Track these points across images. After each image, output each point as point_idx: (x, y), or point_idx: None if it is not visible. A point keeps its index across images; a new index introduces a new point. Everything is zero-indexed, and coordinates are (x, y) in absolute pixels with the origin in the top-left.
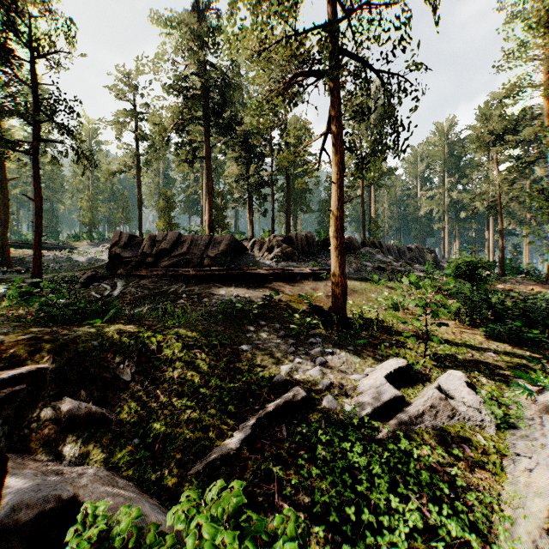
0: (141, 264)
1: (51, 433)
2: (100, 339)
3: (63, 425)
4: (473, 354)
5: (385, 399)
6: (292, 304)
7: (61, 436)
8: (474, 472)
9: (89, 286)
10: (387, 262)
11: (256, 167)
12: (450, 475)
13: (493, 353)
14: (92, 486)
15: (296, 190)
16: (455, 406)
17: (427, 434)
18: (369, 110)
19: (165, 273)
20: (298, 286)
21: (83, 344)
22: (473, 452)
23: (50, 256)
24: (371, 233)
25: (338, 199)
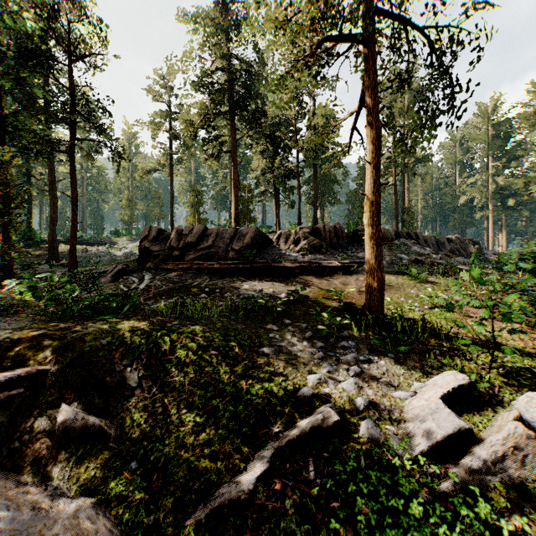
0: (169, 258)
1: (42, 448)
2: (110, 337)
3: (56, 439)
4: None
5: (446, 431)
6: (320, 300)
7: (53, 452)
8: None
9: (119, 279)
10: (425, 254)
11: (283, 159)
12: None
13: None
14: None
15: (323, 181)
16: None
17: (514, 491)
18: (410, 77)
19: (190, 266)
20: (326, 281)
21: (91, 343)
22: None
23: (92, 251)
24: (405, 224)
25: (374, 181)
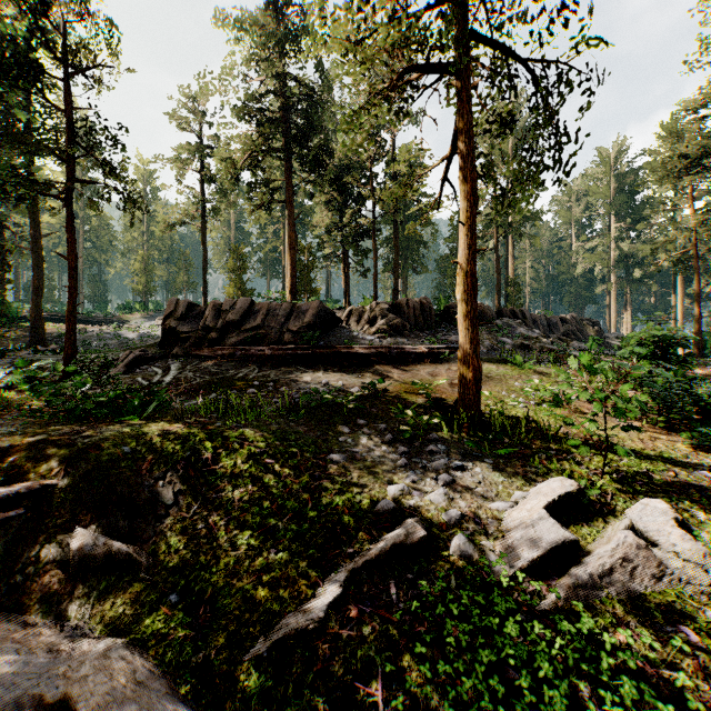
0: (203, 341)
1: (53, 582)
2: (134, 443)
3: (70, 571)
4: (677, 473)
5: (549, 544)
6: (403, 395)
7: (67, 586)
8: (710, 679)
9: (136, 369)
10: (533, 337)
11: (354, 213)
12: (670, 684)
13: (708, 472)
14: (93, 680)
15: (406, 243)
16: (661, 558)
17: (621, 605)
18: (513, 119)
19: (232, 352)
20: (410, 371)
21: (109, 450)
22: (704, 642)
23: (93, 332)
24: (509, 300)
25: (468, 246)
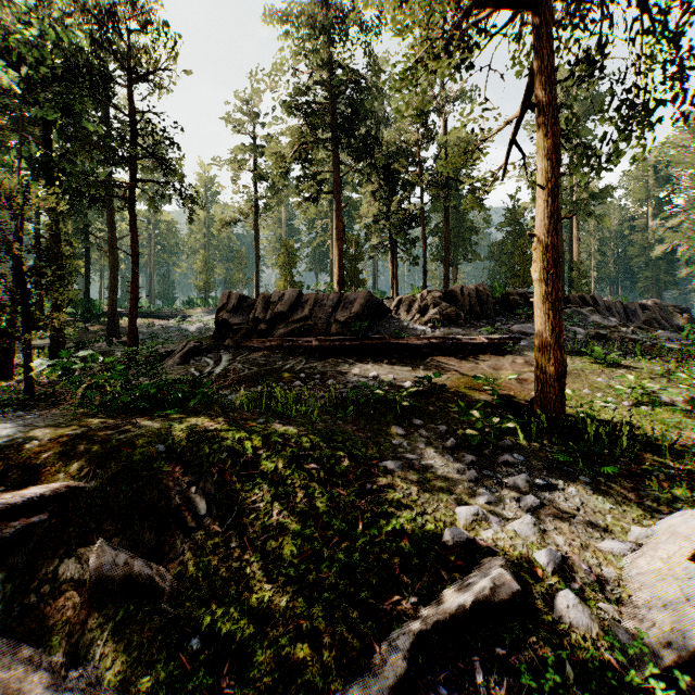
0: (253, 333)
1: (66, 607)
2: (170, 441)
3: (86, 594)
4: None
5: None
6: (463, 391)
7: (81, 613)
8: None
9: (190, 360)
10: (610, 326)
11: (402, 200)
12: None
13: None
14: None
15: (456, 230)
16: None
17: None
18: (605, 57)
19: (280, 344)
20: (468, 364)
21: (142, 449)
22: None
23: (160, 326)
24: (574, 286)
25: (549, 214)
